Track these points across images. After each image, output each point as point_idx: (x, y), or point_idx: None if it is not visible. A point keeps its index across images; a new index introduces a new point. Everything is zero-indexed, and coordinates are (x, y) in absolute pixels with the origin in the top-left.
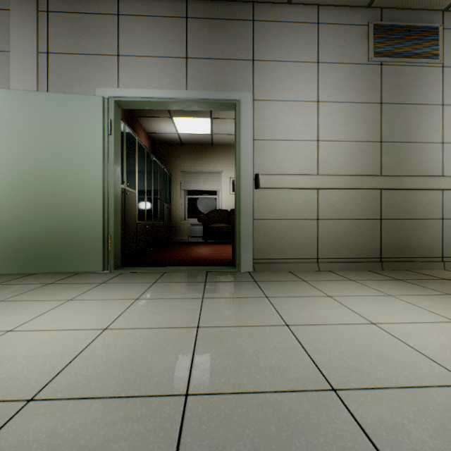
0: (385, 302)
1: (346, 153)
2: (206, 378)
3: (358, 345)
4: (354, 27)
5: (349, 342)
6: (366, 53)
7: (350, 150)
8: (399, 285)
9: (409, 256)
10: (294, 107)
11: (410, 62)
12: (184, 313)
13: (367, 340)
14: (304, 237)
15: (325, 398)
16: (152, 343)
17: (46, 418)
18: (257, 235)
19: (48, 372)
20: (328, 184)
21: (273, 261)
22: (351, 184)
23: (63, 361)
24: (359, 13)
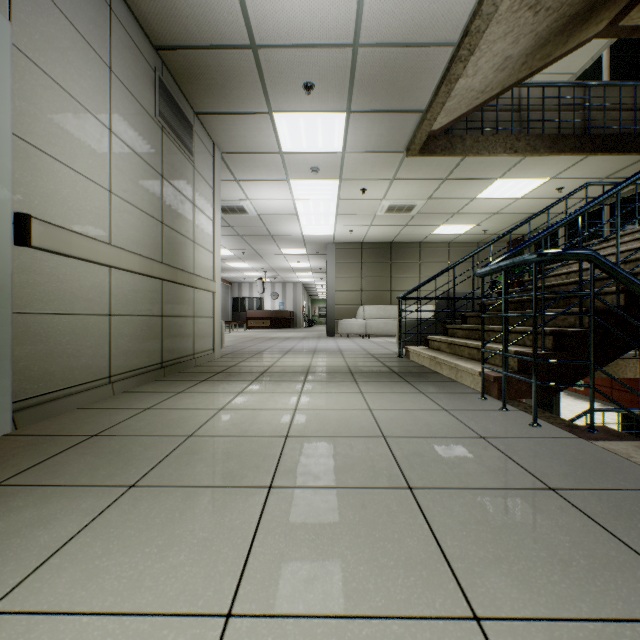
0: (257, 397)
1: (138, 224)
2: (386, 479)
3: (330, 420)
4: (144, 59)
5: (325, 421)
6: (153, 105)
7: (141, 222)
8: (218, 384)
9: (179, 357)
10: (83, 116)
11: (181, 146)
12: (207, 502)
13: (322, 416)
14: (96, 345)
15: (393, 440)
16: (315, 523)
17: (488, 577)
18: (20, 347)
19: (413, 638)
20: (125, 263)
21: (50, 397)
22: (145, 269)
23: (377, 631)
24: (148, 45)
